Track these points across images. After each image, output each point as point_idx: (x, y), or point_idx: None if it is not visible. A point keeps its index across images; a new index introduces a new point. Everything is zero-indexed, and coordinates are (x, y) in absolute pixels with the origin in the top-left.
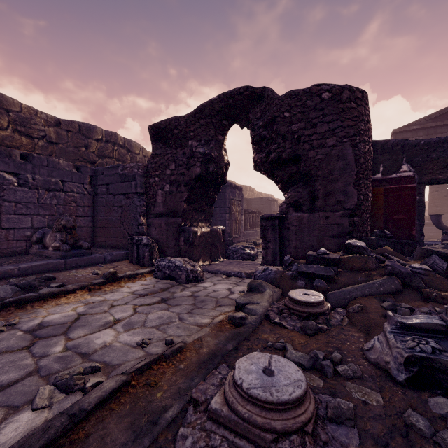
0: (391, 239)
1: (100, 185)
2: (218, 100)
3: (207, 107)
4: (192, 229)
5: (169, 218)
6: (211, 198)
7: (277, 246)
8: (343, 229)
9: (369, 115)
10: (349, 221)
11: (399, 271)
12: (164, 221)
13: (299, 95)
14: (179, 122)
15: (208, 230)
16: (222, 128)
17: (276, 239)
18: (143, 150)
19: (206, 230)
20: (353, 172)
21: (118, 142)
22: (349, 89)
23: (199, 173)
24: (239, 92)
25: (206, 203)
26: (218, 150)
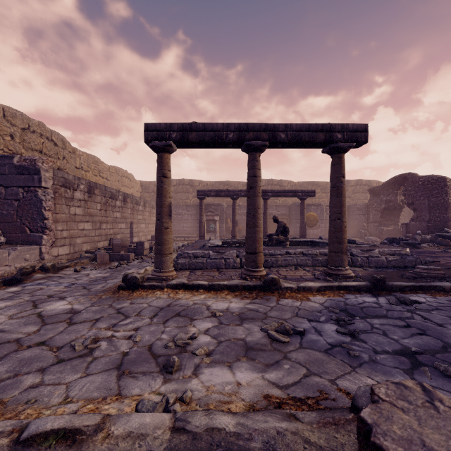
0: (446, 231)
1: (350, 211)
2: (391, 179)
3: (387, 182)
4: (380, 228)
5: (374, 224)
6: (396, 215)
7: (405, 233)
8: (424, 228)
9: (444, 185)
10: (426, 225)
11: (414, 237)
12: (372, 225)
13: (413, 182)
14: (377, 189)
15: (392, 228)
16: (396, 188)
17: (405, 231)
18: (378, 183)
19: (390, 228)
20: (427, 209)
21: (362, 183)
22: (427, 181)
23: (383, 207)
24: (399, 176)
25: (393, 217)
26: (394, 196)
